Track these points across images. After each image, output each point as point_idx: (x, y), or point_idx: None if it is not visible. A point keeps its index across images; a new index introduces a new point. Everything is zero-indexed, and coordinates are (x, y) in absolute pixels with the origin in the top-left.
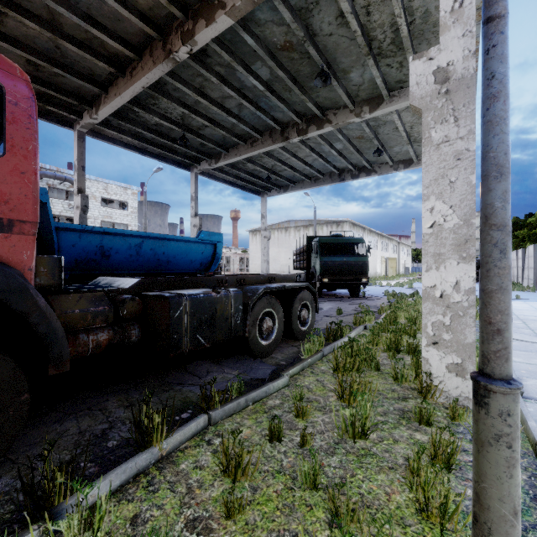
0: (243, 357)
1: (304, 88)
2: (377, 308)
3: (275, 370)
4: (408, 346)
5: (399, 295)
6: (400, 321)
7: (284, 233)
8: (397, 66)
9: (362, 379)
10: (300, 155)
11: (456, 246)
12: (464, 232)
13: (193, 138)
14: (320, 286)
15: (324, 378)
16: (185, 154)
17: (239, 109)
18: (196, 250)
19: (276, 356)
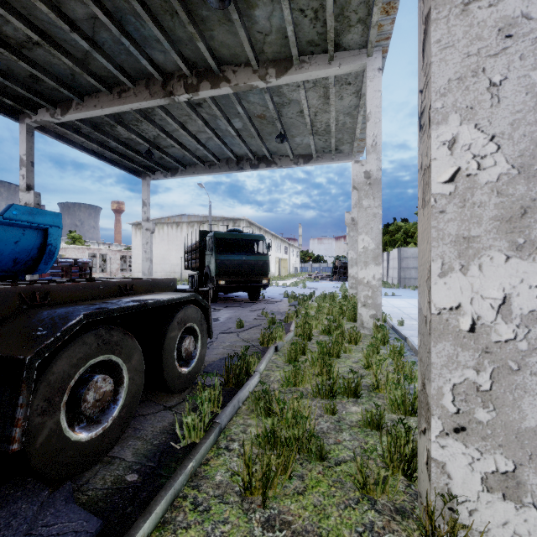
0: (22, 490)
1: (192, 15)
2: (281, 314)
3: (96, 534)
4: (347, 386)
5: (301, 297)
6: (312, 332)
7: (175, 229)
8: (311, 16)
9: (303, 503)
10: (191, 129)
11: (504, 221)
12: (520, 191)
13: (13, 62)
14: (216, 289)
15: (222, 528)
16: (5, 90)
17: (92, 27)
18: (0, 237)
19: (122, 452)
